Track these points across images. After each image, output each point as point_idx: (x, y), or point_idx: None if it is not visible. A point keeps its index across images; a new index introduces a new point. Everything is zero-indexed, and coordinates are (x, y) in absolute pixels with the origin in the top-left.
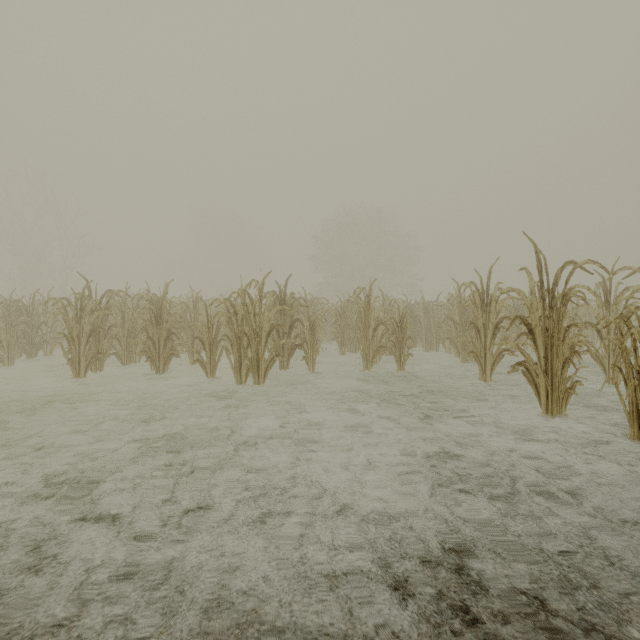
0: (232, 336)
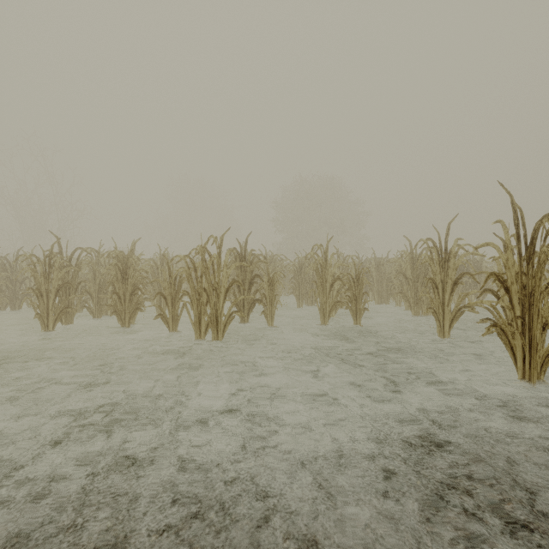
0: (192, 292)
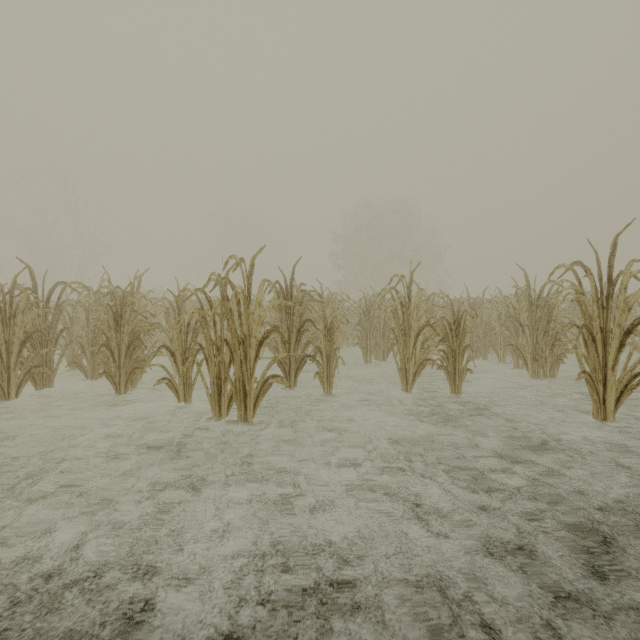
0: (207, 345)
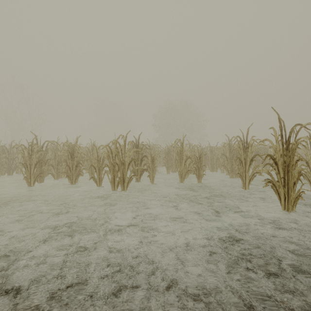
0: (110, 165)
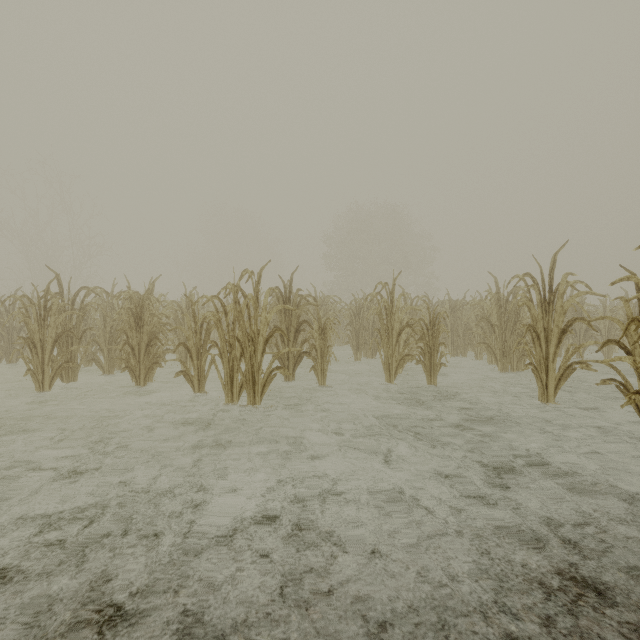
0: (221, 343)
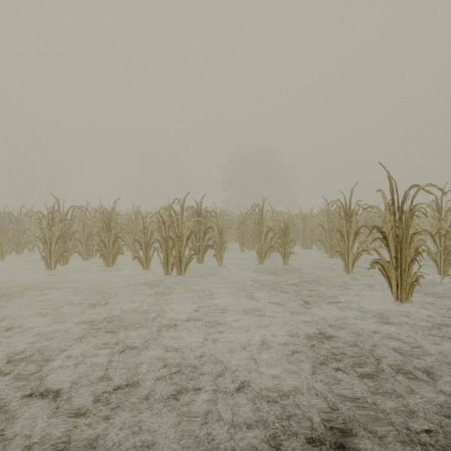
0: (161, 240)
